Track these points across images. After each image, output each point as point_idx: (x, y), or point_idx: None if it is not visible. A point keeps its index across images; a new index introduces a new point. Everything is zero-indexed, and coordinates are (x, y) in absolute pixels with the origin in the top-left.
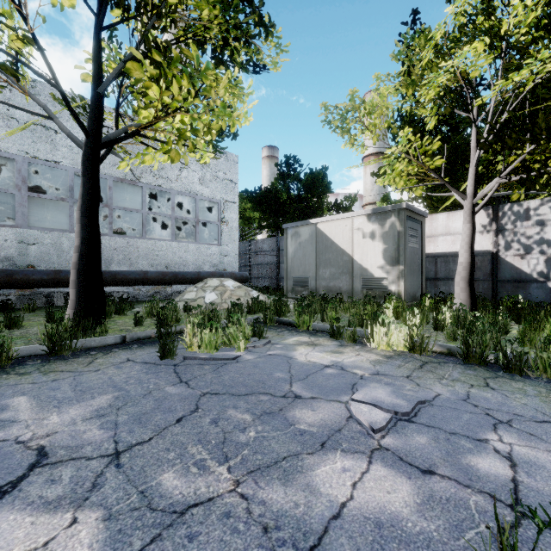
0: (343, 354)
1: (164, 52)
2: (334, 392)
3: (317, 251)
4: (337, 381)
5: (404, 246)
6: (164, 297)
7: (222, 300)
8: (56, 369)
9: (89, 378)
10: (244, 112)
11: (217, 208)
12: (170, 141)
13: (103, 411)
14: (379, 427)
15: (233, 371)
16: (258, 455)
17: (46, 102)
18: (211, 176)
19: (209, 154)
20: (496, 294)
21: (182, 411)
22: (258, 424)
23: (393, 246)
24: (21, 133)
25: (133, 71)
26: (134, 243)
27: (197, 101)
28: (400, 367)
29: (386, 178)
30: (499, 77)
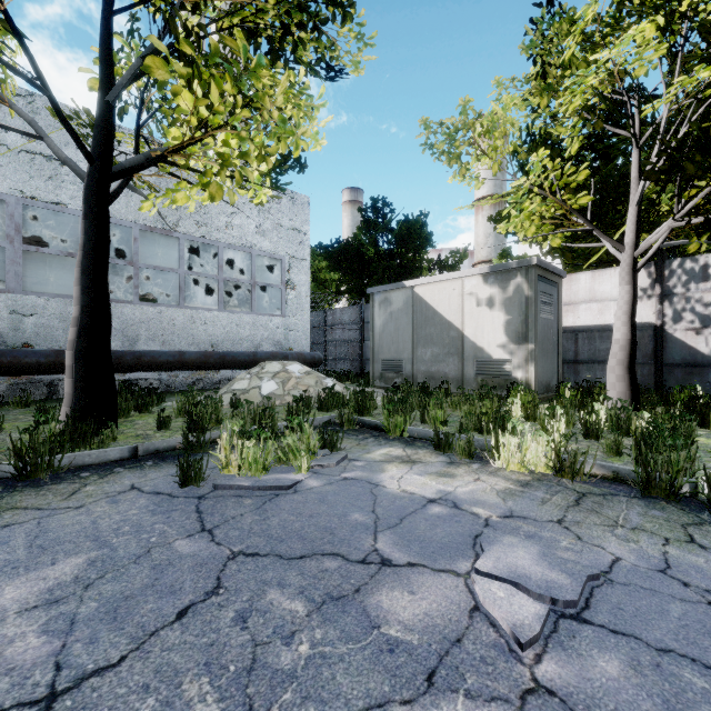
0: (456, 478)
1: (197, 42)
2: (445, 552)
3: (414, 324)
4: (449, 531)
5: (534, 317)
6: (208, 386)
7: (284, 392)
8: (18, 505)
9: (61, 522)
10: (314, 132)
11: (280, 267)
12: (209, 170)
13: (61, 591)
14: (529, 638)
15: (287, 509)
16: (310, 707)
17: (47, 124)
18: (272, 223)
19: (266, 191)
20: (660, 383)
21: (191, 592)
22: (317, 623)
23: (520, 317)
24: (14, 165)
25: (155, 69)
26: (169, 313)
27: (246, 112)
28: (545, 502)
29: (511, 223)
30: (676, 75)
